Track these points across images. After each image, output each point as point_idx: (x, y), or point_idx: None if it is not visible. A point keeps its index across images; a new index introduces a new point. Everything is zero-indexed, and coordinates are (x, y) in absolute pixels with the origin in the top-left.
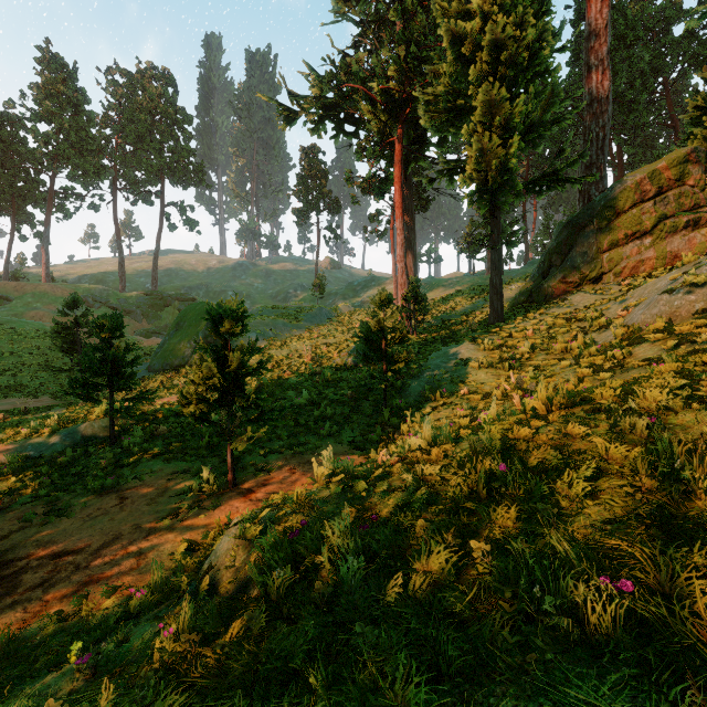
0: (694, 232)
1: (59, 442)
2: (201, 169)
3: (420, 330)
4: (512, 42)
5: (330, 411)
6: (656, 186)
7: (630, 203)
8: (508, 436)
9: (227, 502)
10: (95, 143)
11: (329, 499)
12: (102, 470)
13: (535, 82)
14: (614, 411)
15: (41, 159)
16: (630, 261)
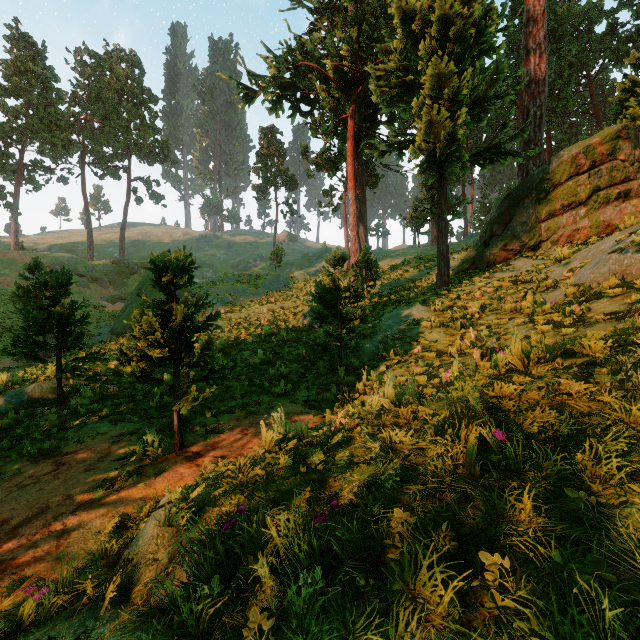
0: (625, 203)
1: (3, 404)
2: (166, 146)
3: (371, 295)
4: (459, 19)
5: (285, 370)
6: (590, 160)
7: (566, 176)
8: (489, 394)
9: (171, 467)
10: (64, 119)
11: (278, 473)
12: (44, 432)
13: (480, 59)
14: (621, 363)
15: (10, 133)
16: (566, 230)
